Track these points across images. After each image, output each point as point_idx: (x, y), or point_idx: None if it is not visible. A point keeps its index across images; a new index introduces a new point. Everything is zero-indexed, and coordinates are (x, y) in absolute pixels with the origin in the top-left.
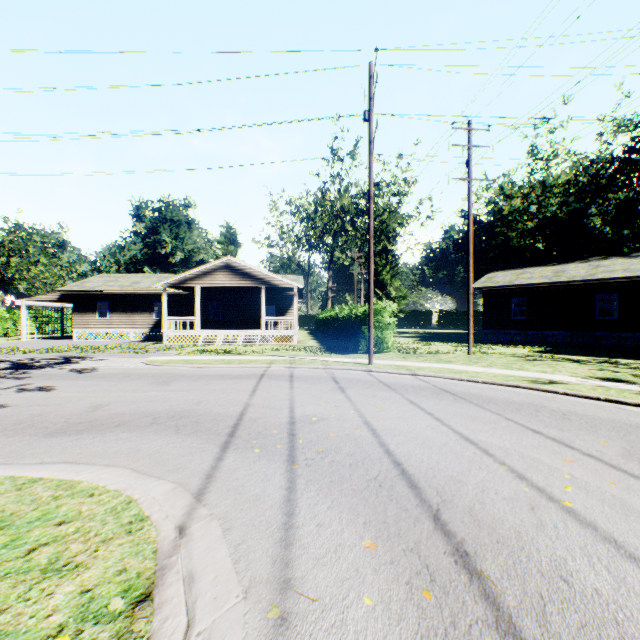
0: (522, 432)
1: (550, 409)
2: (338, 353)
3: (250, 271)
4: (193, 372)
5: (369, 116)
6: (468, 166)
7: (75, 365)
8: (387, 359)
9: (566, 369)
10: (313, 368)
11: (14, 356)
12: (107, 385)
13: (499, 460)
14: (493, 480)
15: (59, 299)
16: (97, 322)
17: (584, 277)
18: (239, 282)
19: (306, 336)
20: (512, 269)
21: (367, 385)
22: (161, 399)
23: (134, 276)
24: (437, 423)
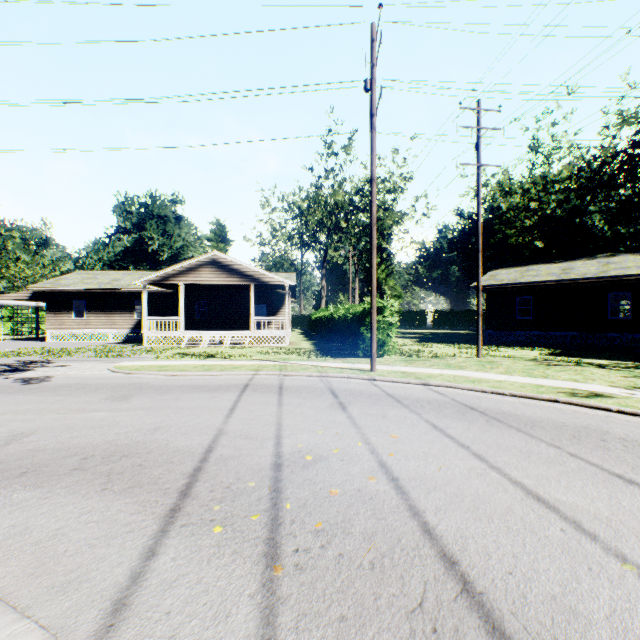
0: (609, 481)
1: (618, 437)
2: (334, 356)
3: (238, 267)
4: (164, 382)
5: (371, 85)
6: (477, 150)
7: (27, 373)
8: (390, 364)
9: (598, 376)
10: (306, 376)
11: None
12: (49, 401)
13: (612, 549)
14: (633, 609)
15: (31, 297)
16: (73, 322)
17: (596, 274)
18: (226, 279)
19: (299, 337)
20: (515, 266)
21: (373, 400)
22: (108, 423)
23: (115, 273)
24: (481, 465)
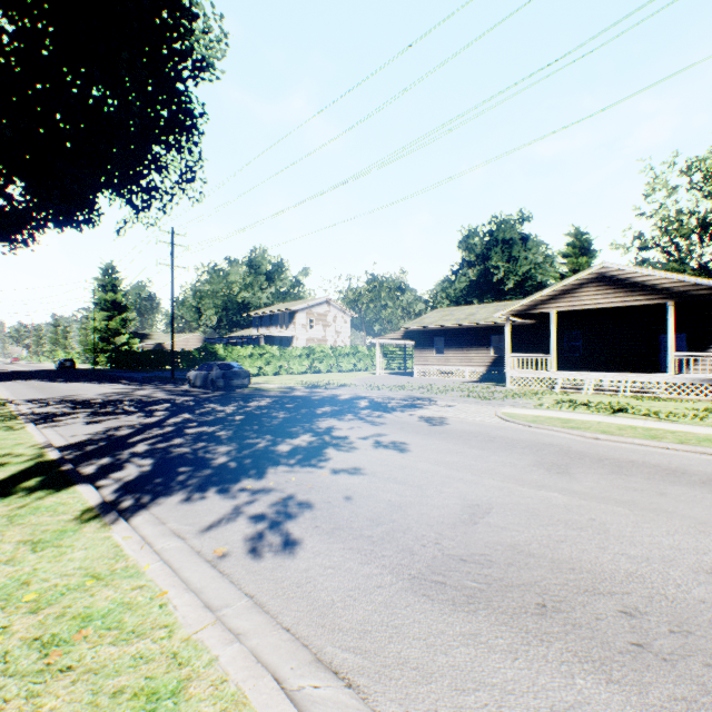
0: None
1: None
2: None
3: (642, 280)
4: (591, 448)
5: None
6: None
7: (422, 411)
8: None
9: None
10: None
11: (370, 392)
12: (468, 455)
13: None
14: None
15: (402, 336)
16: (433, 359)
17: None
18: (620, 299)
19: None
20: None
21: None
22: (585, 522)
23: (467, 308)
24: None
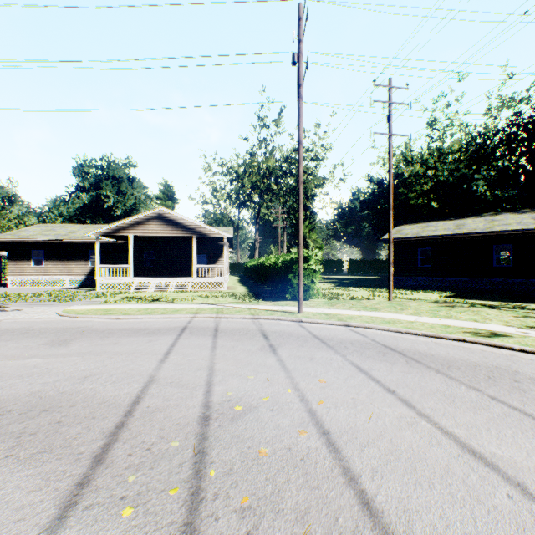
0: None
1: (528, 377)
2: (265, 299)
3: (182, 221)
4: (107, 325)
5: (298, 59)
6: (389, 122)
7: None
8: (314, 306)
9: (493, 317)
10: (240, 318)
11: None
12: None
13: None
14: None
15: None
16: (32, 269)
17: (484, 229)
18: (171, 232)
19: (236, 282)
20: (417, 223)
21: (300, 341)
22: (38, 371)
23: (72, 226)
24: (410, 412)
